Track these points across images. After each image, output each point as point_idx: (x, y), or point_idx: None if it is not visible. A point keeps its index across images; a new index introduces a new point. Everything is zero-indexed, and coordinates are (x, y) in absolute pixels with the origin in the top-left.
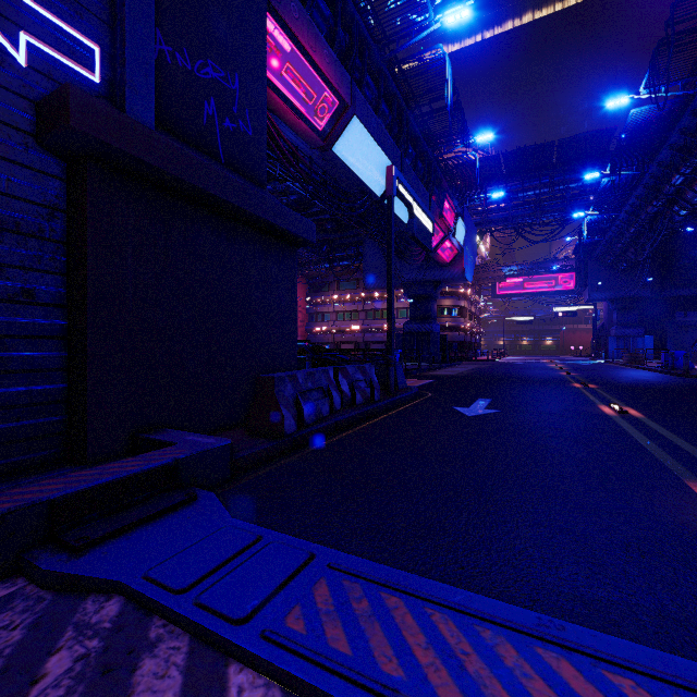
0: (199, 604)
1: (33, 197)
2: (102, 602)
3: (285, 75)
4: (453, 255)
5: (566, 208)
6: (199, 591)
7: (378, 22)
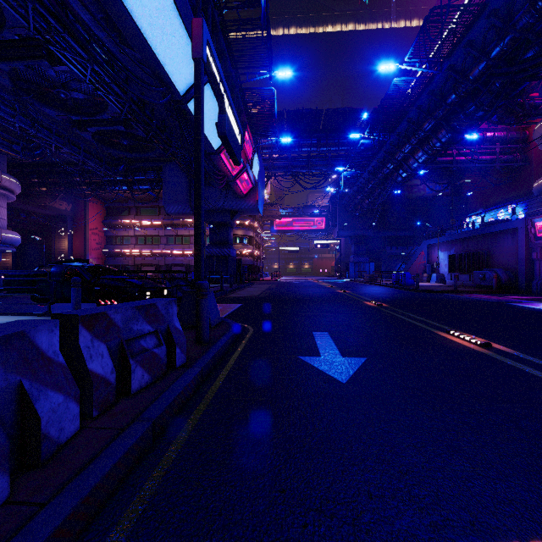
0: None
1: None
2: None
3: None
4: (249, 188)
5: (329, 165)
6: None
7: None
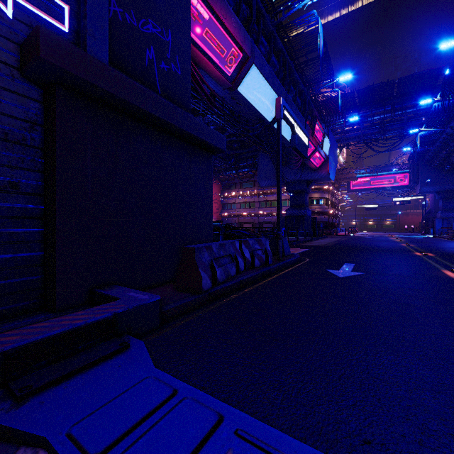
0: None
1: (18, 114)
2: None
3: (205, 37)
4: (321, 162)
5: (404, 127)
6: None
7: None
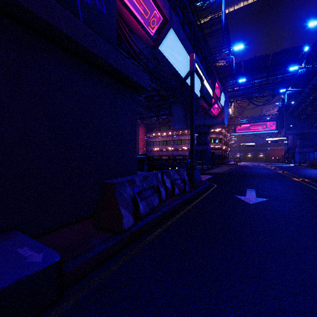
0: None
1: None
2: None
3: None
4: (218, 111)
5: (275, 88)
6: None
7: None
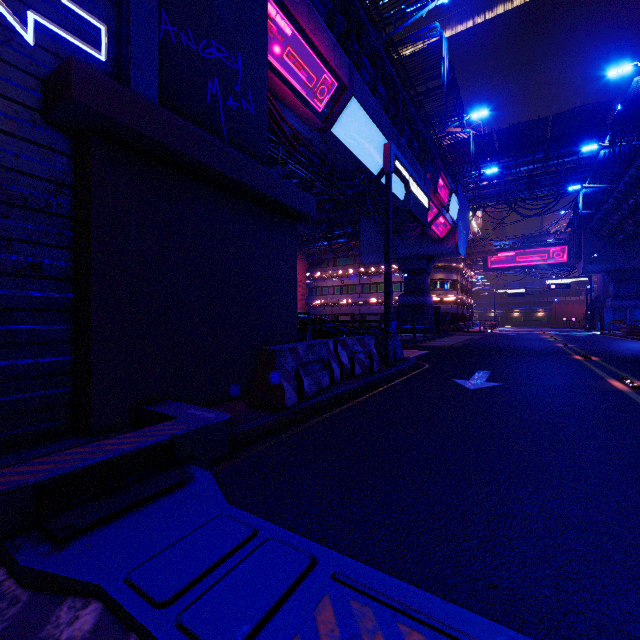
0: (181, 627)
1: (40, 173)
2: (78, 610)
3: (287, 59)
4: (446, 230)
5: (561, 182)
6: (183, 606)
7: (375, 6)
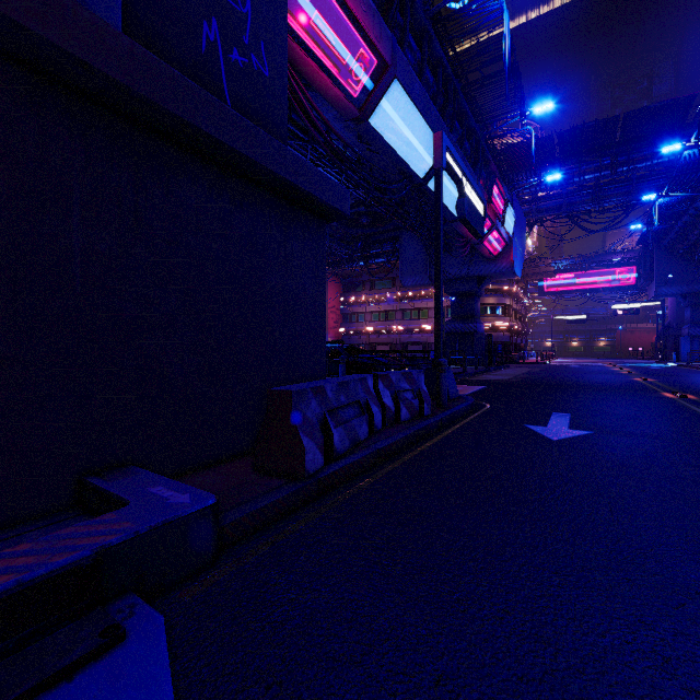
0: None
1: None
2: None
3: (314, 26)
4: (501, 247)
5: (632, 191)
6: None
7: None
